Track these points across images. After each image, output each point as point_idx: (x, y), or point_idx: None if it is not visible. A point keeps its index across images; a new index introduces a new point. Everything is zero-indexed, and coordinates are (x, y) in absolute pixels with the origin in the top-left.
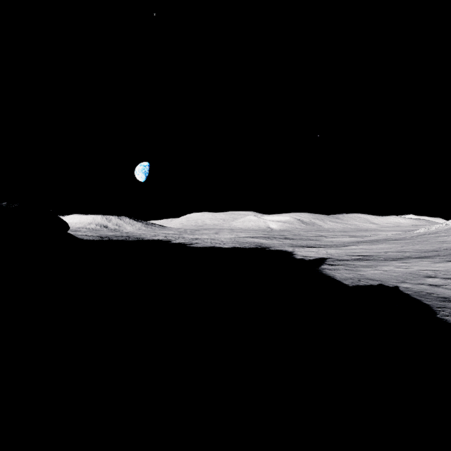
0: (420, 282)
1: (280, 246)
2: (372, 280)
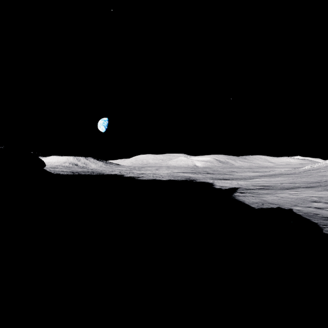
0: (308, 206)
1: (204, 179)
2: (272, 204)
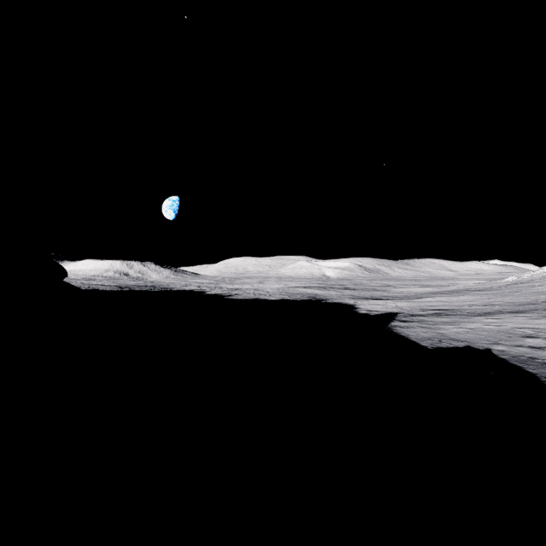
0: (518, 344)
1: (339, 299)
2: (456, 340)
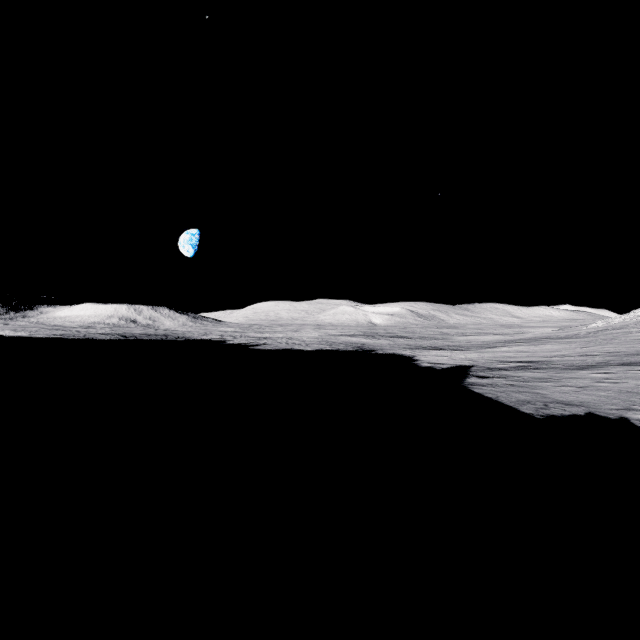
0: None
1: (392, 349)
2: (568, 404)
